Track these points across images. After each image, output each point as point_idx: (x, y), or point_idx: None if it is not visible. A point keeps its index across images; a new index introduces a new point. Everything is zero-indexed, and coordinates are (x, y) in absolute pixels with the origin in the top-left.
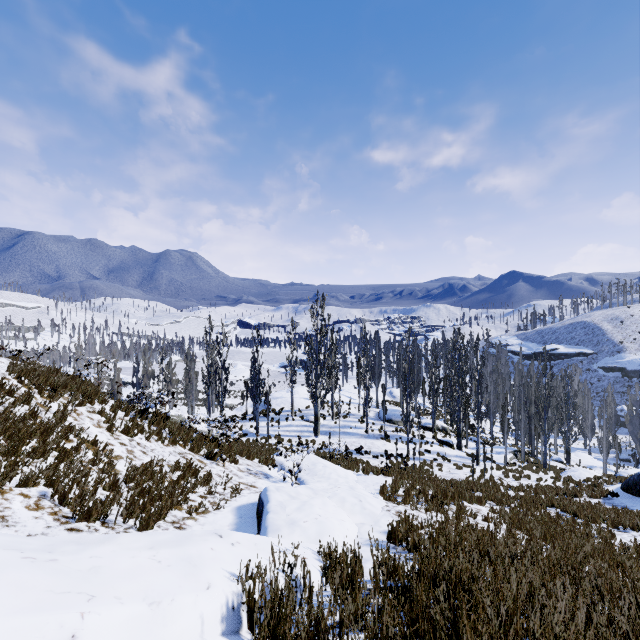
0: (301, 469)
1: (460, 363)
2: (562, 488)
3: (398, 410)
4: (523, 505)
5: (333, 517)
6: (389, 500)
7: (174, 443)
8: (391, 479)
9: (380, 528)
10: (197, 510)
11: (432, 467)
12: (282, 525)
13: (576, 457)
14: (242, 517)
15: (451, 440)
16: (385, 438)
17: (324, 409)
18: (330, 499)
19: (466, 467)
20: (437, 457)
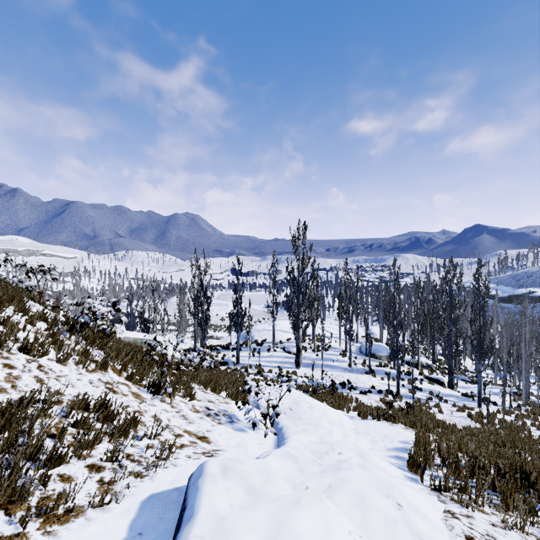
0: (278, 412)
1: (452, 296)
2: None
3: (380, 345)
4: None
5: None
6: (440, 490)
7: (103, 368)
8: (401, 429)
9: None
10: (53, 510)
11: (430, 408)
12: None
13: None
14: (142, 535)
15: (441, 378)
16: (370, 373)
17: (305, 342)
18: (333, 496)
19: (468, 409)
20: (430, 396)
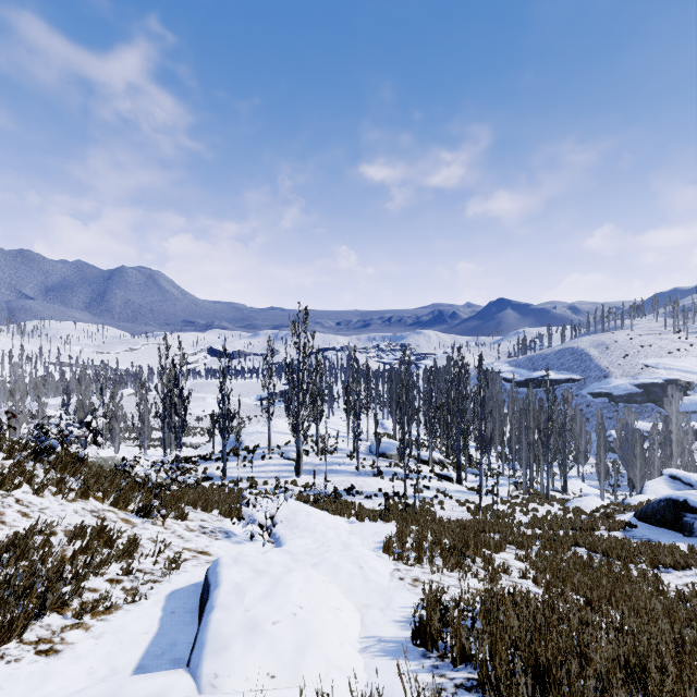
0: (276, 522)
1: (460, 387)
2: (577, 521)
3: (392, 442)
4: (547, 547)
5: (322, 605)
6: (398, 560)
7: (85, 496)
8: (393, 526)
9: (395, 614)
10: (95, 608)
11: (433, 506)
12: (234, 634)
13: (571, 485)
14: (174, 612)
15: (450, 473)
16: (378, 475)
17: (307, 444)
18: (317, 568)
19: (469, 503)
20: (437, 493)
